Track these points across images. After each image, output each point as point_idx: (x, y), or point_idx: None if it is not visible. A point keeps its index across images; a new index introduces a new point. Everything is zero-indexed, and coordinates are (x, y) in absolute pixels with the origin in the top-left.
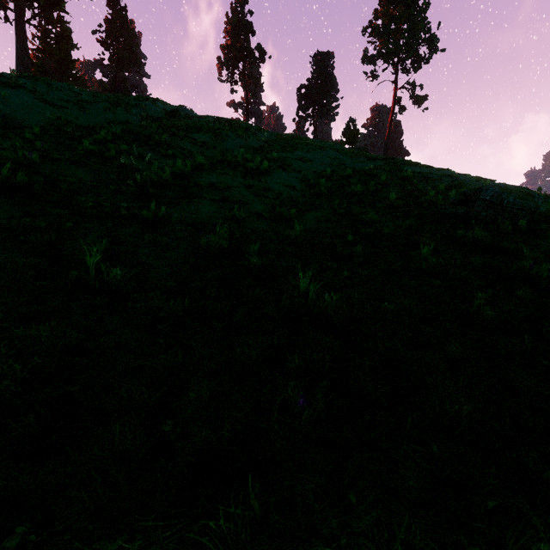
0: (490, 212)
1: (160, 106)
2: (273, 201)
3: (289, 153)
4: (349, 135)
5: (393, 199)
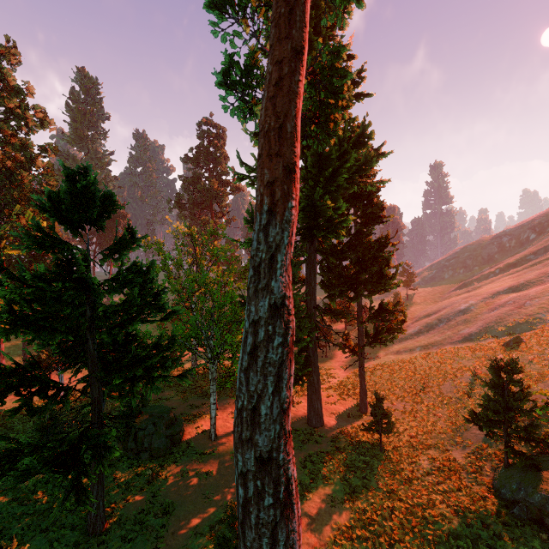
0: None
1: None
2: None
3: None
4: None
5: None
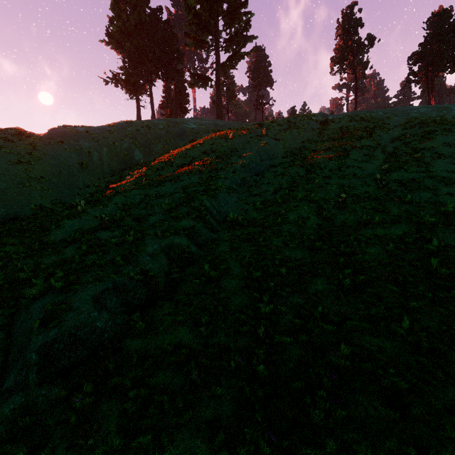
0: None
1: (313, 119)
2: (450, 185)
3: (432, 141)
4: None
5: None
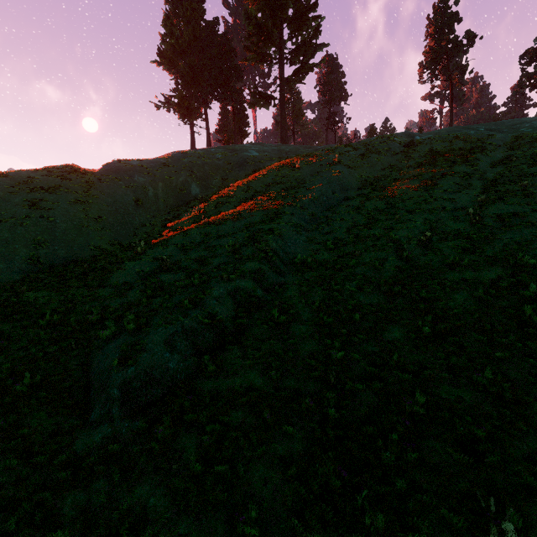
0: None
1: (396, 140)
2: None
3: None
4: None
5: None
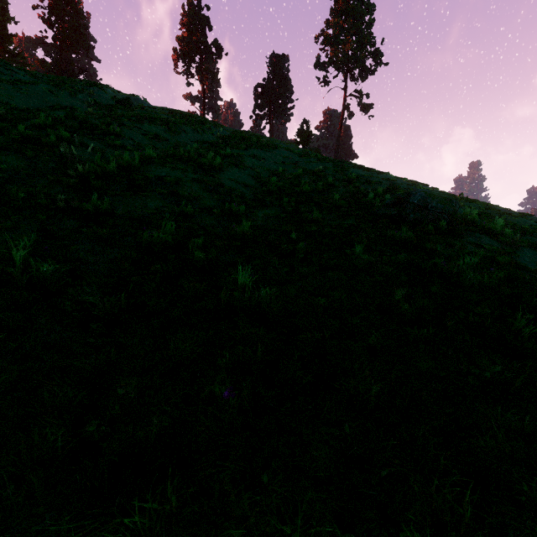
0: (417, 214)
1: (110, 93)
2: (224, 197)
3: (243, 150)
4: (303, 136)
5: (337, 200)
